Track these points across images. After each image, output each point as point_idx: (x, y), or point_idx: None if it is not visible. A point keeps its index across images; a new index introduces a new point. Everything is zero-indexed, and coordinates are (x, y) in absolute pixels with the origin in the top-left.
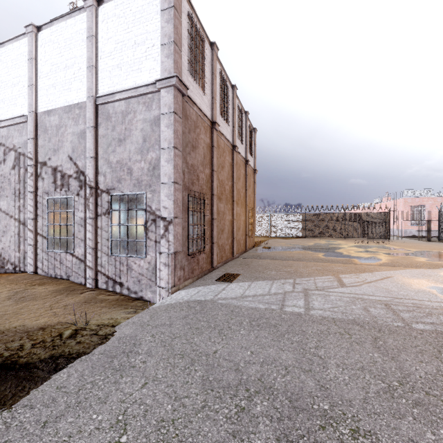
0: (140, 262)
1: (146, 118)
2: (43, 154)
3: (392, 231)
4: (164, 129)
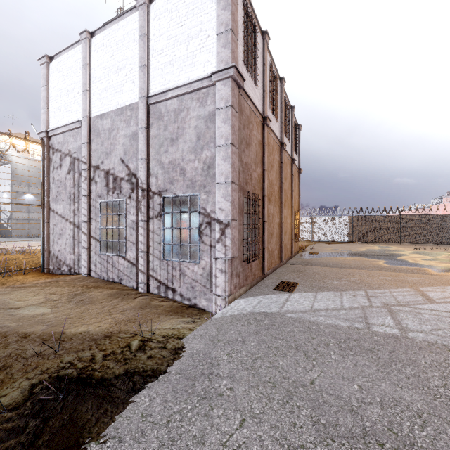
0: (193, 268)
1: (200, 114)
2: (96, 157)
3: None
4: (220, 125)
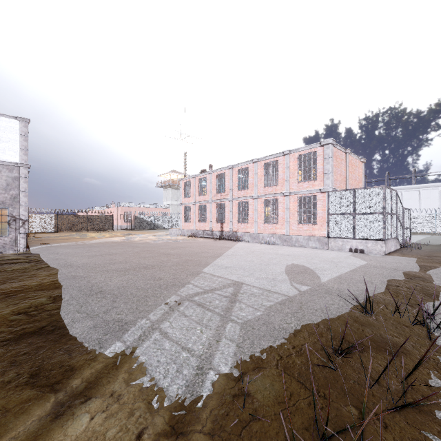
0: (5, 238)
1: (9, 175)
2: None
3: (115, 226)
4: (22, 183)
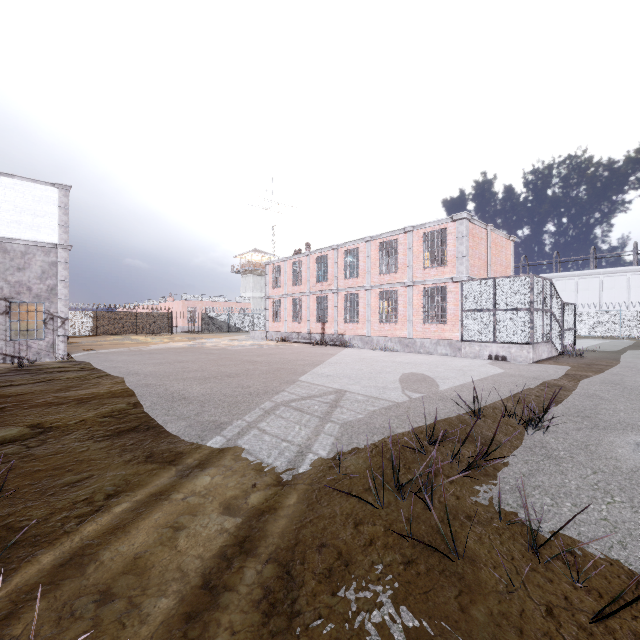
0: (40, 342)
1: (45, 260)
2: None
3: (174, 328)
4: (62, 270)
